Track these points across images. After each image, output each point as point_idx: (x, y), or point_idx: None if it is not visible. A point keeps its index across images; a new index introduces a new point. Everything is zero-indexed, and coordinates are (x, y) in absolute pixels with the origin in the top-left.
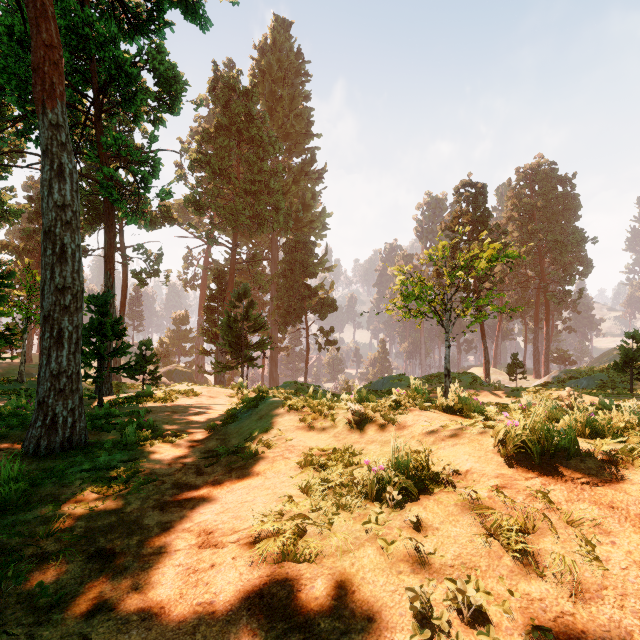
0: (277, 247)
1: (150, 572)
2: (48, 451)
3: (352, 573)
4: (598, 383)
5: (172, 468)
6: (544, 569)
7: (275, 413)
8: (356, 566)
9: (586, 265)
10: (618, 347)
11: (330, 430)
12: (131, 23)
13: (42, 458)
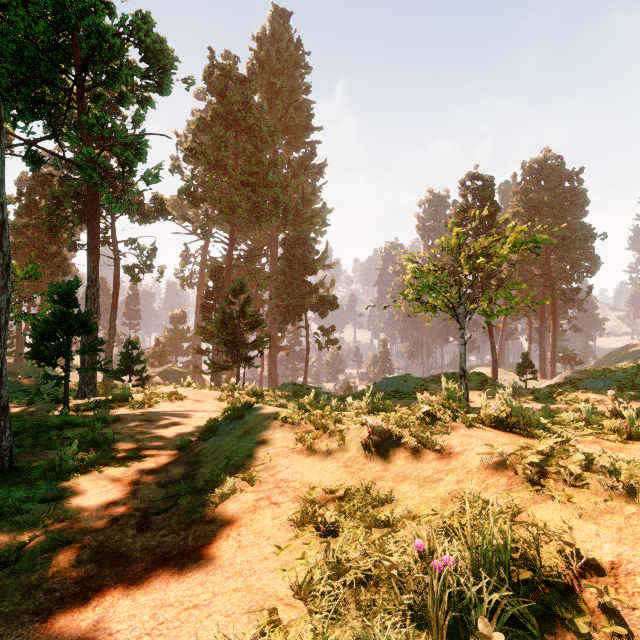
0: (276, 244)
1: None
2: None
3: None
4: (615, 384)
5: (106, 515)
6: None
7: (264, 427)
8: None
9: (594, 262)
10: (626, 346)
11: (339, 455)
12: None
13: None
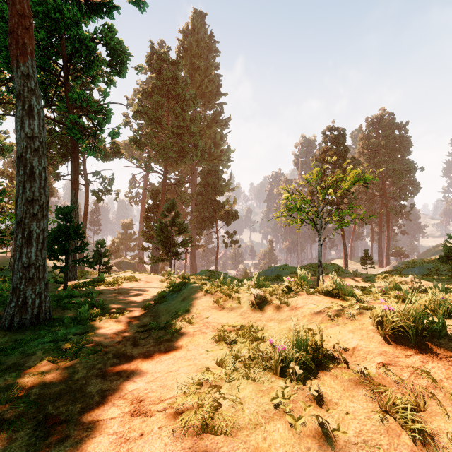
0: (196, 174)
1: (87, 441)
2: (20, 325)
3: (265, 448)
4: (426, 271)
5: (114, 340)
6: (443, 450)
7: (195, 296)
8: (268, 441)
9: (416, 187)
10: (438, 245)
11: (237, 310)
12: (88, 5)
13: (15, 331)
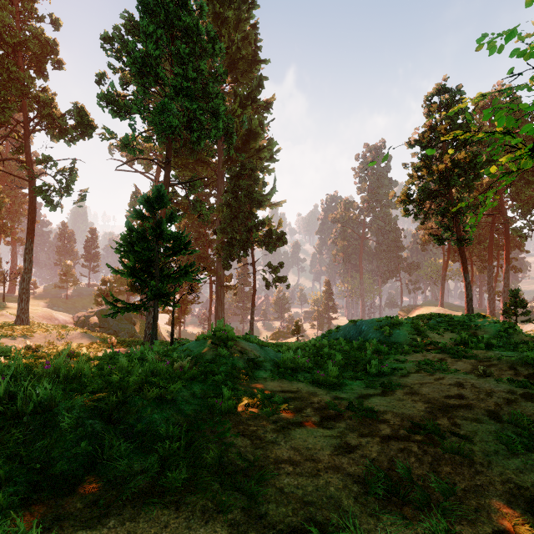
0: (223, 181)
1: None
2: None
3: None
4: None
5: None
6: None
7: None
8: None
9: None
10: None
11: None
12: None
13: None
